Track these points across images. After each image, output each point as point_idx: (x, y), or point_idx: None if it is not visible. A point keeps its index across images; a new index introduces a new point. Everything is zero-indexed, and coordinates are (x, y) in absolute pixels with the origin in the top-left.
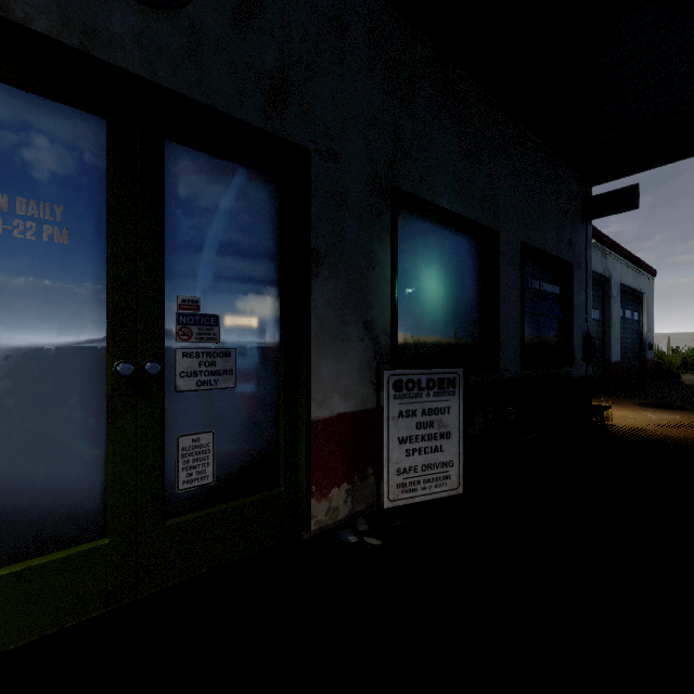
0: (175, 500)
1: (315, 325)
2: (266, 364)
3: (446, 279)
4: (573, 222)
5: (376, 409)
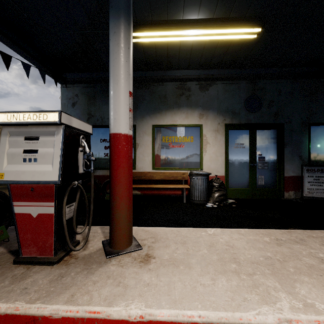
0: (257, 185)
1: (285, 157)
2: (273, 165)
3: None
4: None
5: (301, 175)
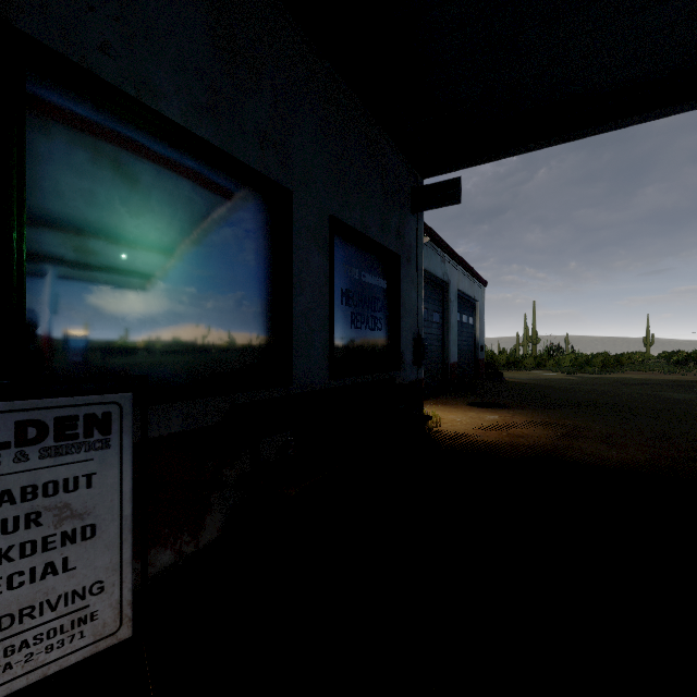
0: None
1: None
2: None
3: (185, 241)
4: (402, 211)
5: None
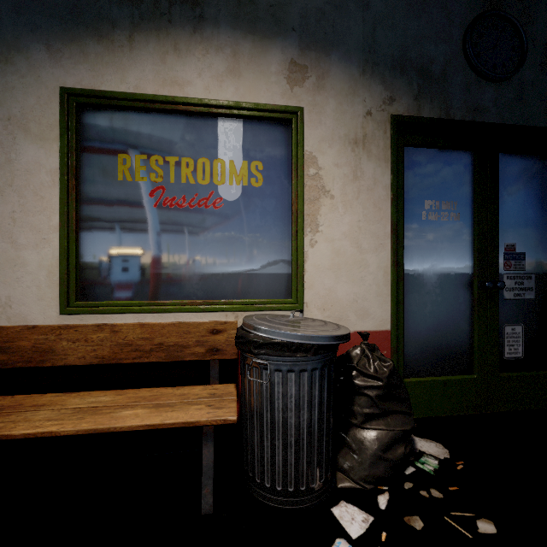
0: (502, 362)
1: None
2: None
3: None
4: None
5: None
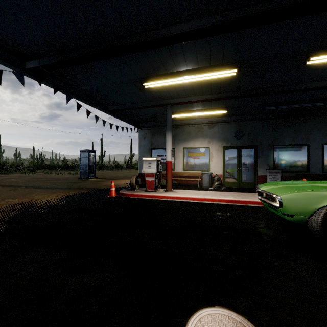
0: (242, 180)
1: (258, 164)
2: (252, 169)
3: (289, 155)
4: None
5: (265, 174)
